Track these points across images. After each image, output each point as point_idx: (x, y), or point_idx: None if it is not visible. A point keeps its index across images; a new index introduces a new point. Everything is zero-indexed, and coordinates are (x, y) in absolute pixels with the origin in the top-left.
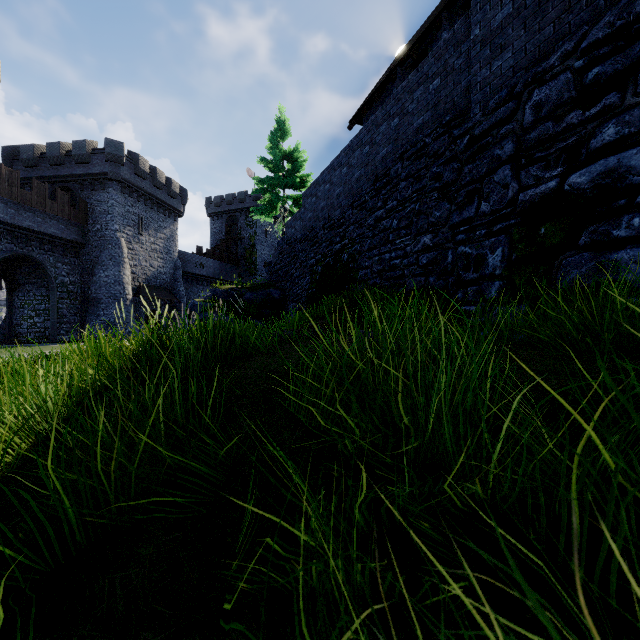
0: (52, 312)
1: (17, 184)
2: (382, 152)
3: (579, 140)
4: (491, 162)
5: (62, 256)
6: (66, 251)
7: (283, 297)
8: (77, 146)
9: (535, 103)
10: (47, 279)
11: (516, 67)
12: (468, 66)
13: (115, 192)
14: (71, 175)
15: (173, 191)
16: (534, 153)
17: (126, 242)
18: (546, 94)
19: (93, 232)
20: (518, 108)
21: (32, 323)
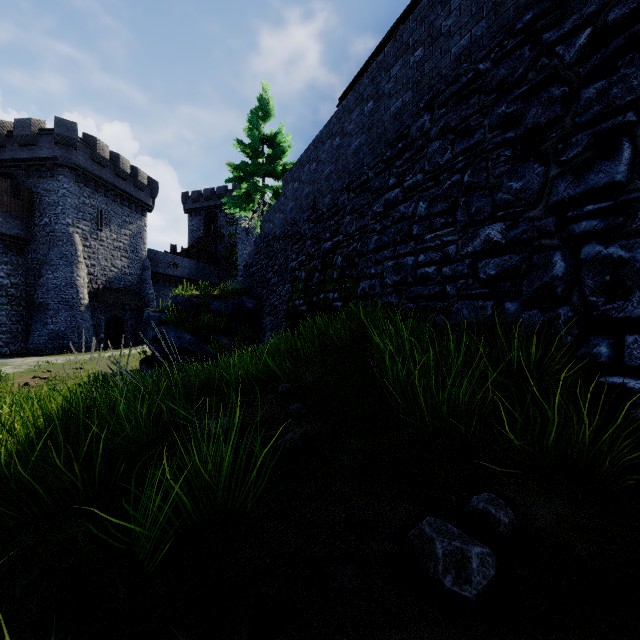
0: None
1: None
2: (395, 105)
3: None
4: None
5: (0, 254)
6: (6, 248)
7: (258, 307)
8: (20, 125)
9: None
10: None
11: None
12: None
13: (67, 180)
14: (13, 159)
15: (140, 182)
16: None
17: (81, 238)
18: None
19: (40, 226)
20: None
21: None
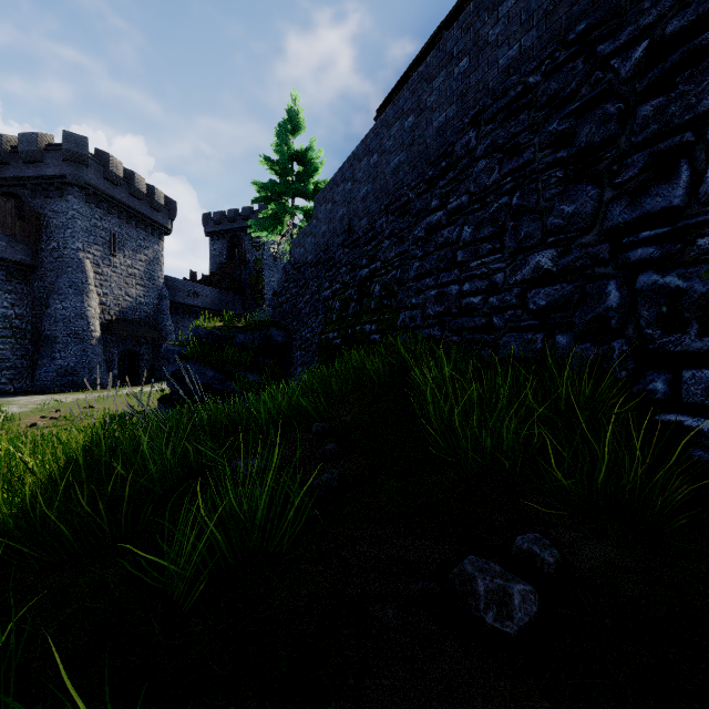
0: None
1: None
2: (437, 120)
3: None
4: None
5: (4, 282)
6: (9, 275)
7: (288, 341)
8: (25, 140)
9: None
10: None
11: None
12: None
13: (77, 200)
14: (18, 177)
15: (157, 202)
16: None
17: (92, 265)
18: None
19: (47, 251)
20: None
21: None
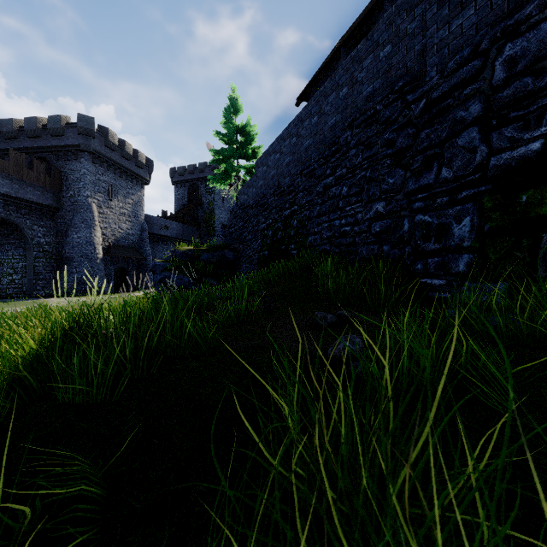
0: (29, 270)
1: None
2: (331, 121)
3: None
4: (453, 125)
5: (38, 219)
6: (42, 215)
7: (236, 258)
8: (52, 120)
9: (508, 58)
10: (24, 240)
11: (480, 24)
12: (422, 29)
13: (87, 162)
14: (47, 146)
15: (140, 162)
16: (507, 113)
17: (97, 207)
18: (523, 46)
19: (67, 198)
20: (485, 66)
21: (11, 280)
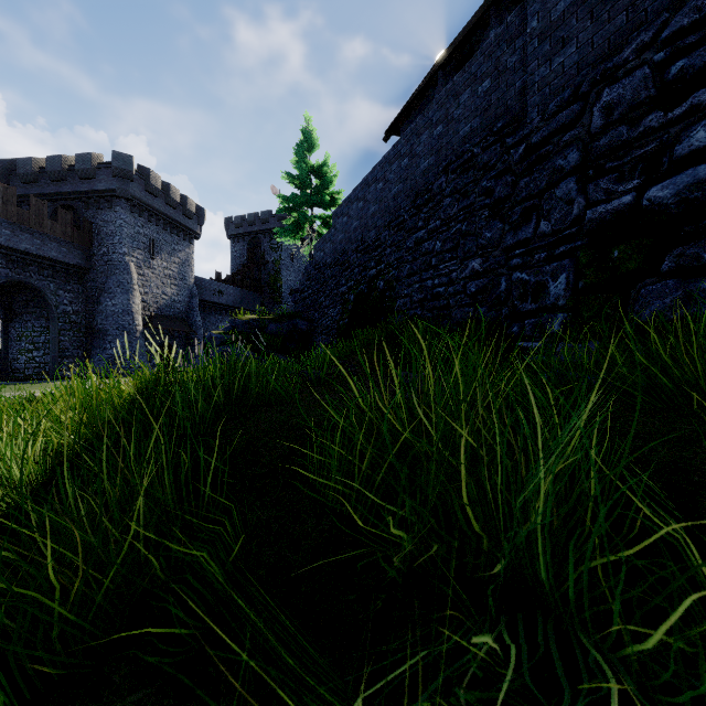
0: (53, 345)
1: (13, 202)
2: (423, 165)
3: (660, 147)
4: (552, 174)
5: (64, 282)
6: (68, 277)
7: (311, 329)
8: (81, 160)
9: (605, 104)
10: (47, 308)
11: (581, 64)
12: (524, 64)
13: (123, 211)
14: (74, 192)
15: (188, 210)
16: (604, 163)
17: (136, 267)
18: (619, 93)
19: (99, 256)
20: (584, 111)
21: (30, 357)
